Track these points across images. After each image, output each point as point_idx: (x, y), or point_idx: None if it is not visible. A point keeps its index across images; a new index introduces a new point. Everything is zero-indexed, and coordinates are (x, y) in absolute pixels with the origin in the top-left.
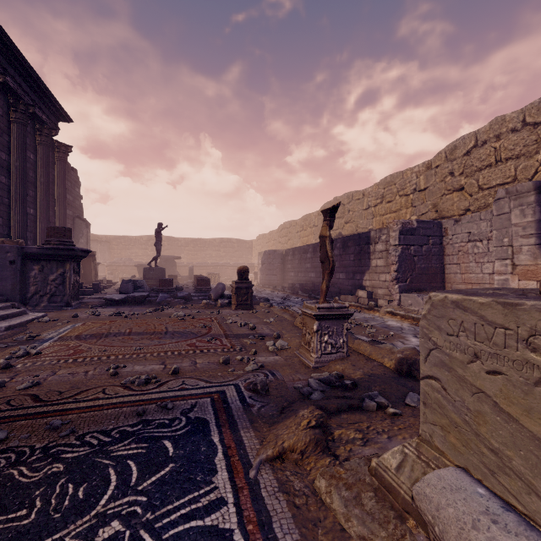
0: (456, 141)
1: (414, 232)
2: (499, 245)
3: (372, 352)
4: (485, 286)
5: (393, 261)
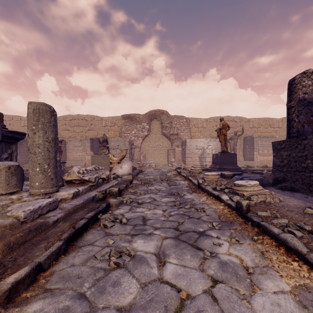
0: (67, 115)
1: None
2: (84, 149)
3: (69, 169)
4: (78, 158)
5: None
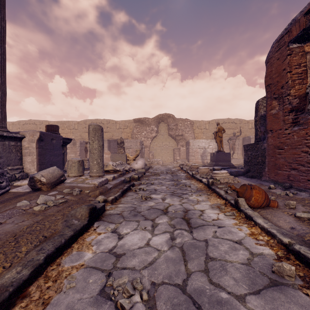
0: (87, 119)
1: (82, 143)
2: None
3: None
4: None
5: (78, 151)
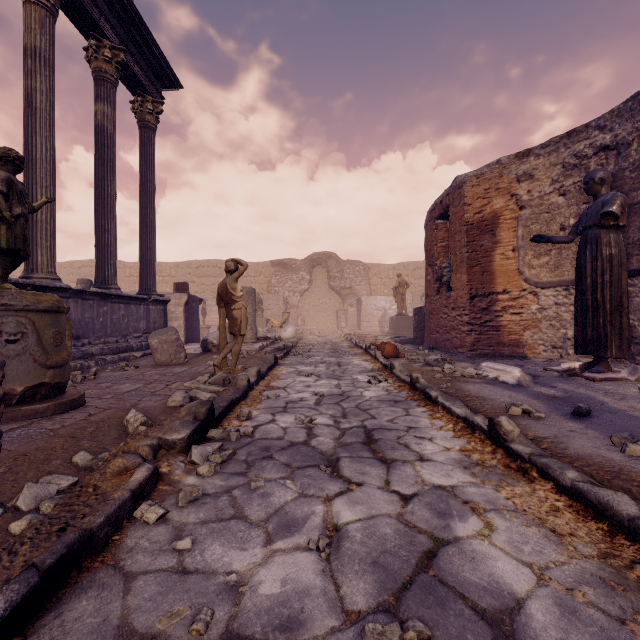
0: (192, 261)
1: None
2: None
3: None
4: (210, 323)
5: None
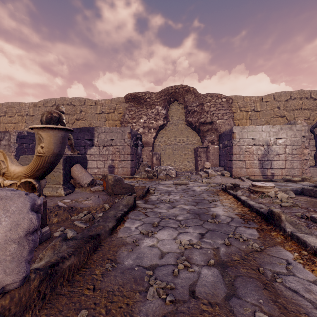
0: (47, 99)
1: (26, 137)
2: None
3: None
4: None
5: (13, 150)
